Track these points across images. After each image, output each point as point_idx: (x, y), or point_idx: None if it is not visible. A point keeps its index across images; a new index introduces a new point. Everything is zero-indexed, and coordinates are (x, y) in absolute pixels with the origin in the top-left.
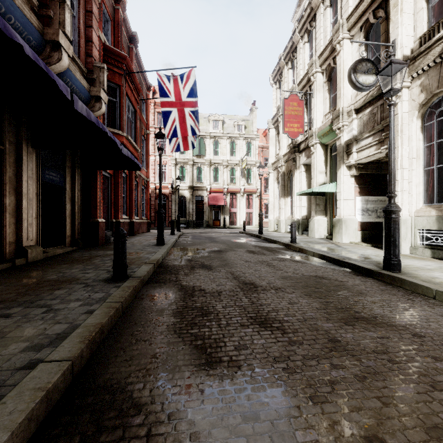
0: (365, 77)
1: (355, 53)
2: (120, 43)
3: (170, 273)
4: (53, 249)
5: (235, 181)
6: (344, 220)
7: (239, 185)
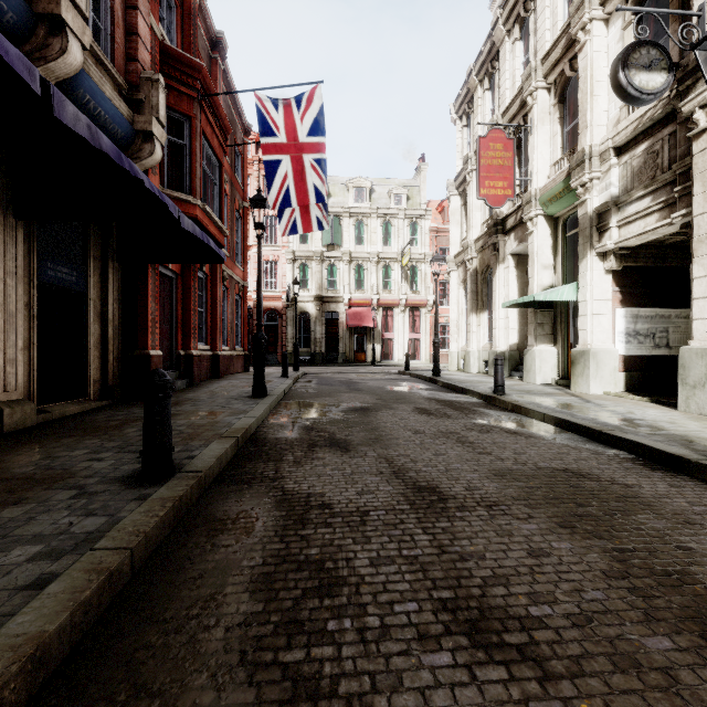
0: (645, 76)
1: (614, 45)
2: (194, 46)
3: (266, 457)
4: (62, 405)
5: (391, 287)
6: (593, 352)
7: (397, 293)
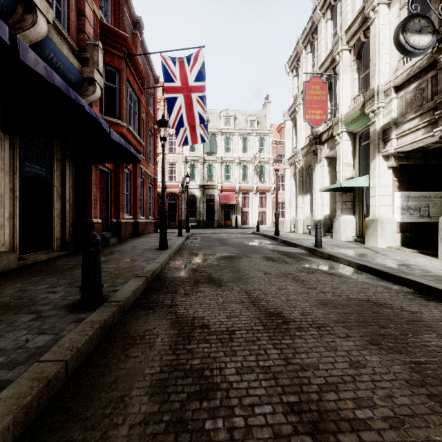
0: (417, 37)
1: (394, 20)
2: (122, 25)
3: (166, 290)
4: (35, 255)
5: (248, 179)
6: (380, 220)
7: (251, 183)
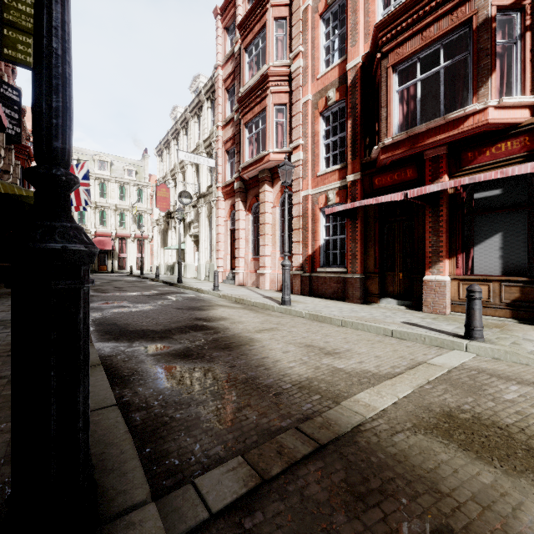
0: (185, 199)
1: (193, 174)
2: None
3: None
4: None
5: (125, 226)
6: (188, 265)
7: (129, 230)
